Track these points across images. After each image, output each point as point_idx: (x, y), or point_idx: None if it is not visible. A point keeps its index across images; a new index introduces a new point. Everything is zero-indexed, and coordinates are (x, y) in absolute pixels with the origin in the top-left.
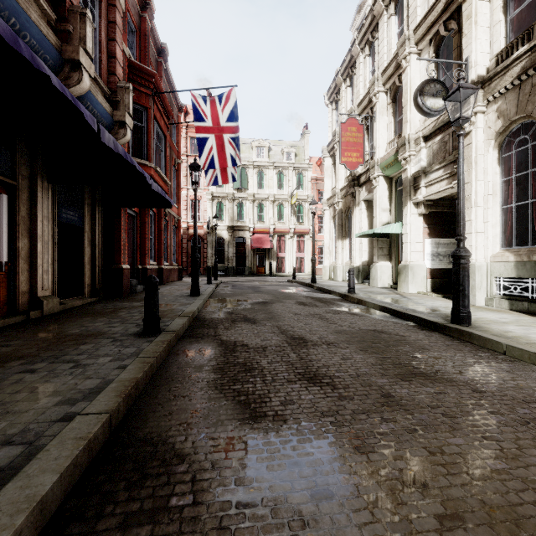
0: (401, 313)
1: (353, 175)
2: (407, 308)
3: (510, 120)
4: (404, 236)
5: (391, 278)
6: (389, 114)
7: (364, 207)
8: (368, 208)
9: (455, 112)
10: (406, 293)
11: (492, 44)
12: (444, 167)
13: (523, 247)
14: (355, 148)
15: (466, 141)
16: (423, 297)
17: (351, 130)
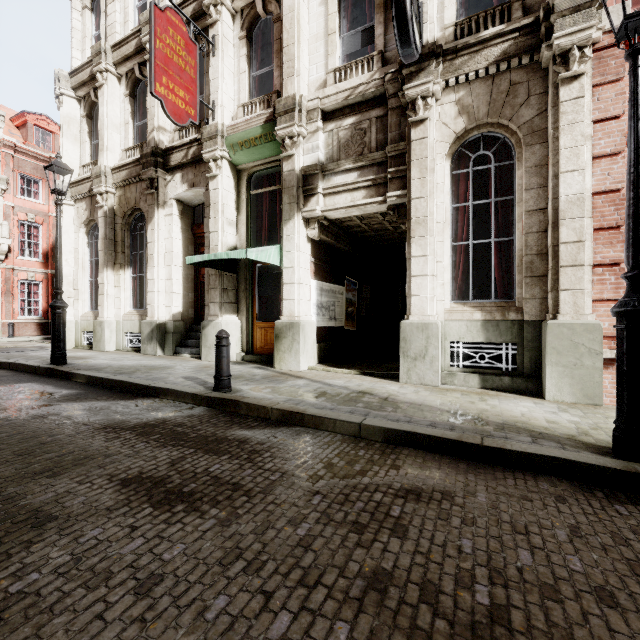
0: (485, 449)
1: (154, 145)
2: (437, 423)
3: (476, 122)
4: (287, 272)
5: (241, 344)
6: (238, 56)
7: (177, 212)
8: (183, 217)
9: (390, 85)
10: (300, 372)
11: (440, 9)
12: (360, 168)
13: (485, 301)
14: (182, 81)
15: (419, 132)
16: (346, 379)
17: (175, 36)
